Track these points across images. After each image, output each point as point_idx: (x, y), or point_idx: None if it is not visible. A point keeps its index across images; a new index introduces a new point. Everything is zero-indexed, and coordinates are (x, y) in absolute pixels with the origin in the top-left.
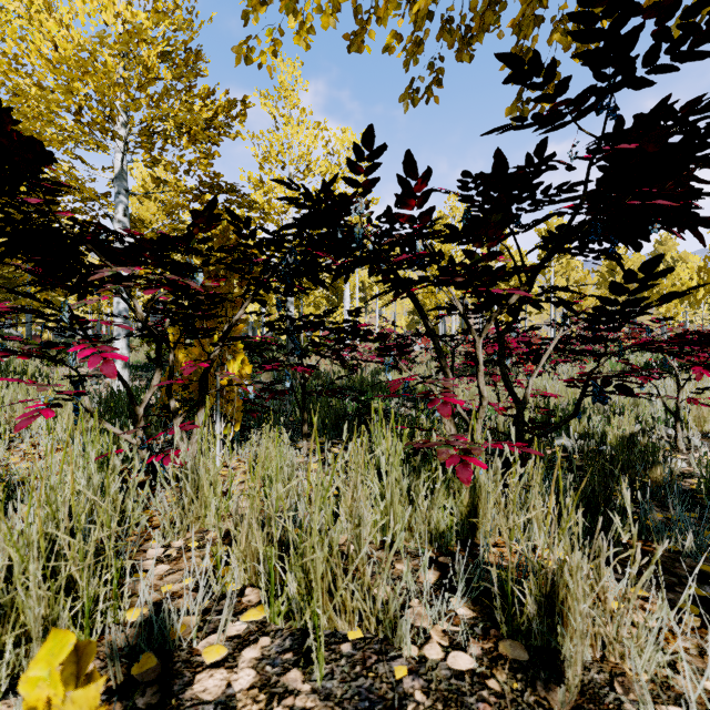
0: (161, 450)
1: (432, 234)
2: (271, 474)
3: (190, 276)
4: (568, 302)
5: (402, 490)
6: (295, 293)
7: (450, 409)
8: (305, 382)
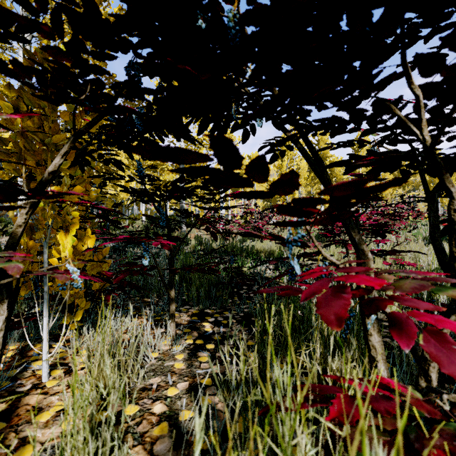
0: None
1: None
2: None
3: None
4: None
5: None
6: None
7: None
8: (173, 256)
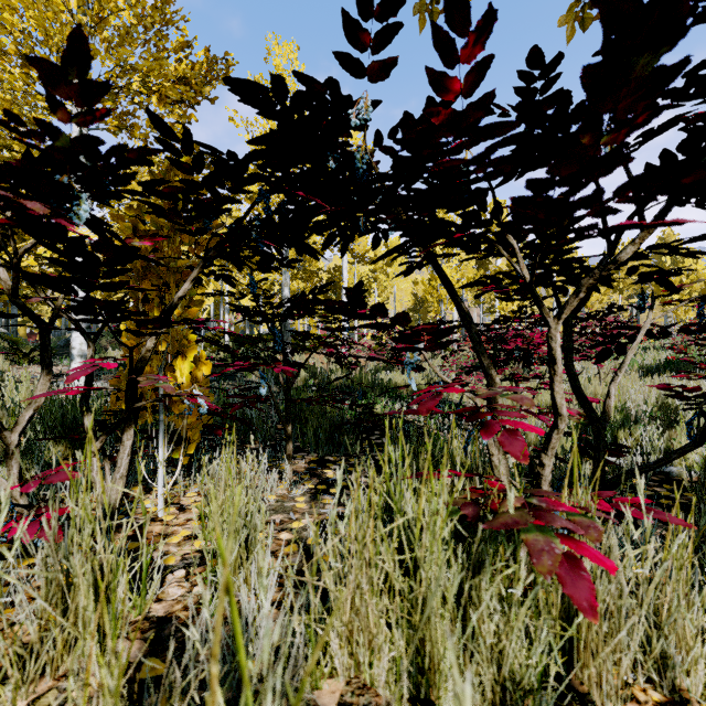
0: (33, 508)
1: (492, 135)
2: (215, 547)
3: (63, 208)
4: (665, 273)
5: (445, 602)
6: (276, 268)
7: (525, 444)
8: (289, 386)
